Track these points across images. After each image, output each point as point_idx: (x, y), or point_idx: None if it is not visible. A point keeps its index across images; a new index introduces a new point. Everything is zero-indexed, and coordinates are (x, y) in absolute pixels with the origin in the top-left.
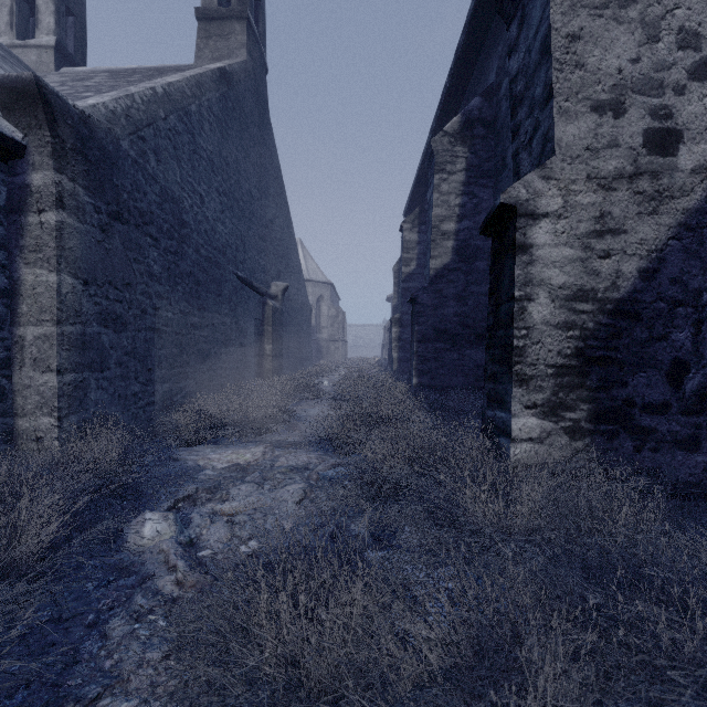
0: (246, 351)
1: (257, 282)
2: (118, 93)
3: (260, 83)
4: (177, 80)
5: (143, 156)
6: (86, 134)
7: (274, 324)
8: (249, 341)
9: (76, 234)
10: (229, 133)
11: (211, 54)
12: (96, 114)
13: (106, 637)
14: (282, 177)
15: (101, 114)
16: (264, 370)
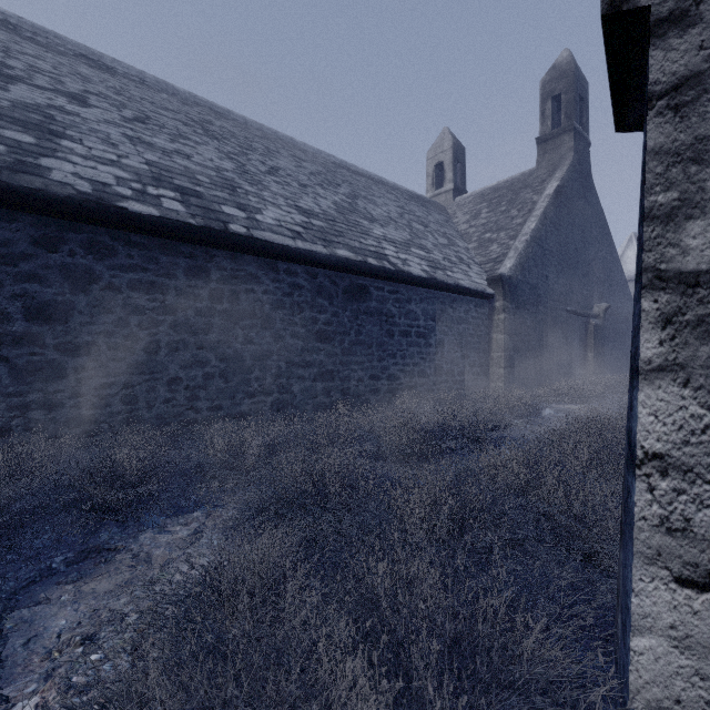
0: (573, 358)
1: (581, 308)
2: (514, 253)
3: (583, 164)
4: (535, 224)
5: (524, 276)
6: (510, 283)
7: (595, 337)
8: (574, 352)
9: (508, 320)
10: (561, 224)
11: (546, 164)
12: (511, 272)
13: (545, 422)
14: (604, 217)
15: (512, 270)
16: (587, 372)
